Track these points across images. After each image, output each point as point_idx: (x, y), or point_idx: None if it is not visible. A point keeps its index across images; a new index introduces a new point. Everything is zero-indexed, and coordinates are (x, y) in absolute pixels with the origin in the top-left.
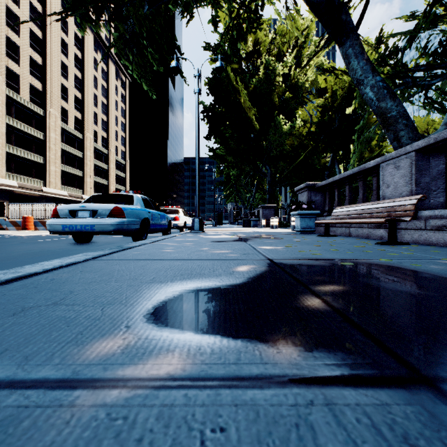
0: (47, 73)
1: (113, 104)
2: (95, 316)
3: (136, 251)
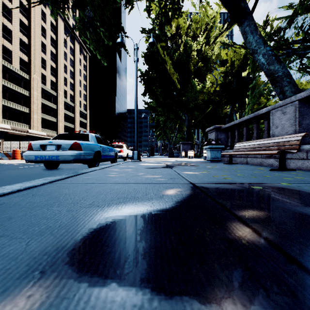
0: (32, 50)
1: (78, 71)
2: (14, 254)
3: (87, 176)
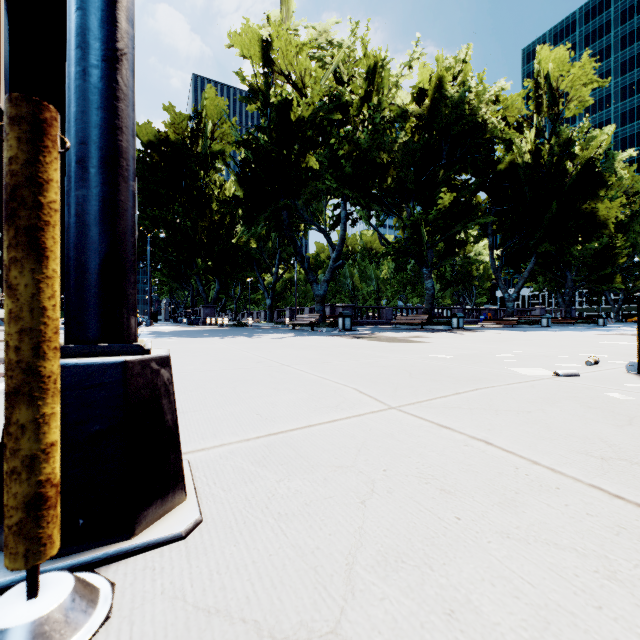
0: None
1: None
2: None
3: None
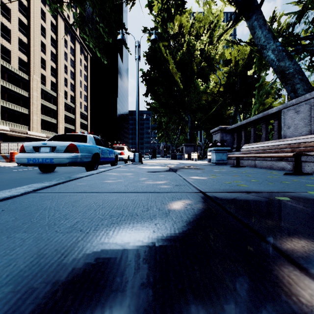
0: (31, 49)
1: (78, 72)
2: None
3: (80, 182)
